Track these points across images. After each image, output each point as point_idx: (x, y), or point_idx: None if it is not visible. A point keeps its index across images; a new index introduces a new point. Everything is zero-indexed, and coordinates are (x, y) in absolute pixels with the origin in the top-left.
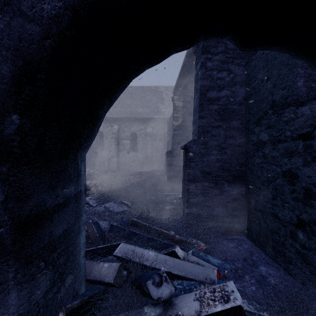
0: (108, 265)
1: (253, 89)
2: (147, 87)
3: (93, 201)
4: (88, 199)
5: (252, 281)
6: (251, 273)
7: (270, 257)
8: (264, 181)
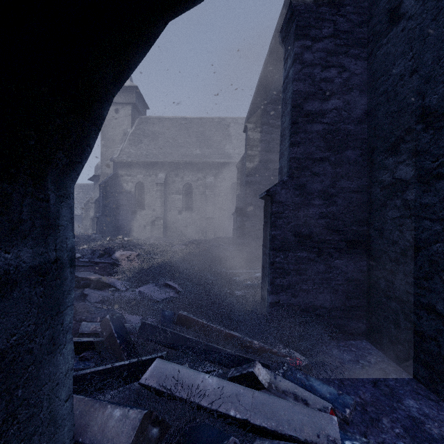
0: (122, 415)
1: (383, 94)
2: (207, 119)
3: (121, 283)
4: (114, 280)
5: (396, 431)
6: (392, 414)
7: (420, 381)
8: (406, 249)
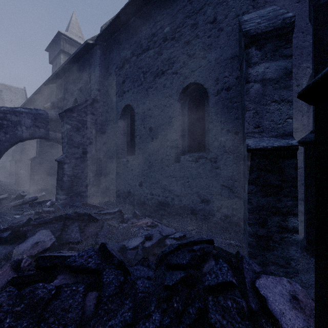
0: (3, 195)
1: None
2: None
3: None
4: None
5: None
6: None
7: None
8: None
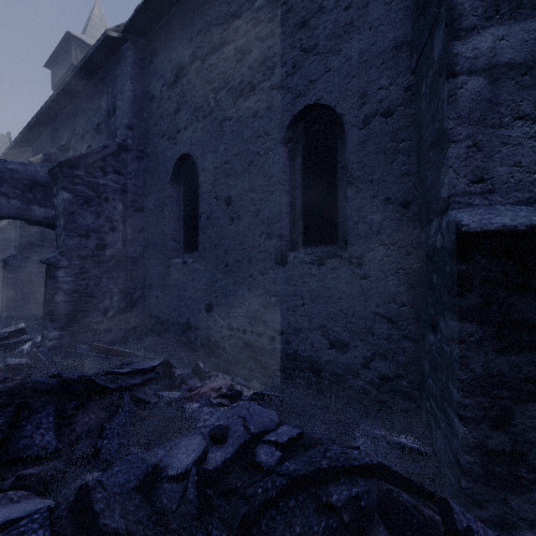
0: None
1: None
2: None
3: None
4: None
5: None
6: None
7: None
8: None
